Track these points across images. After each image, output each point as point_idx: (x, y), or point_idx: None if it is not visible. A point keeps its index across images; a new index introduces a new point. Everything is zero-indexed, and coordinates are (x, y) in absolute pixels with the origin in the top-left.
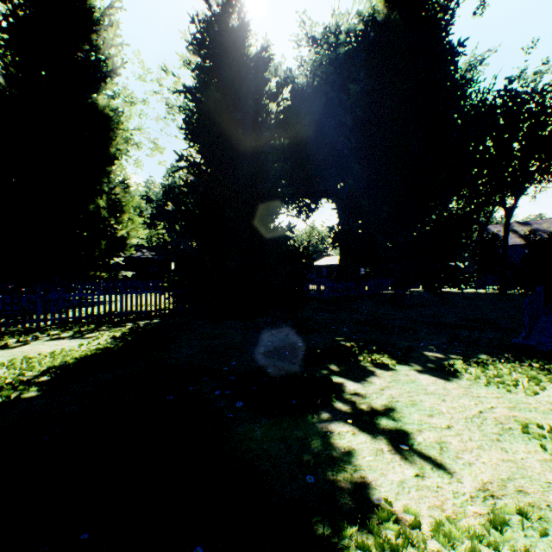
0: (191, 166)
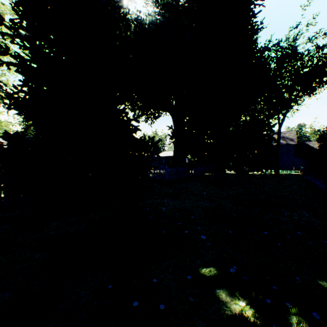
0: (17, 35)
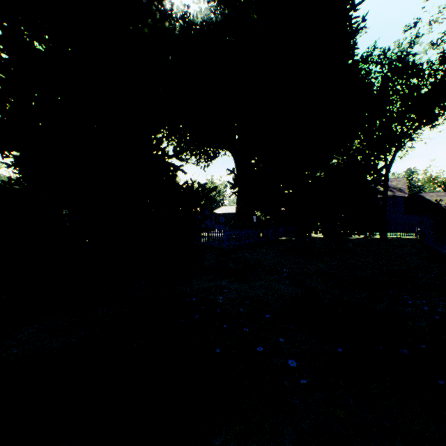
0: None
